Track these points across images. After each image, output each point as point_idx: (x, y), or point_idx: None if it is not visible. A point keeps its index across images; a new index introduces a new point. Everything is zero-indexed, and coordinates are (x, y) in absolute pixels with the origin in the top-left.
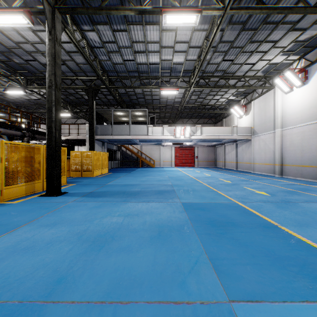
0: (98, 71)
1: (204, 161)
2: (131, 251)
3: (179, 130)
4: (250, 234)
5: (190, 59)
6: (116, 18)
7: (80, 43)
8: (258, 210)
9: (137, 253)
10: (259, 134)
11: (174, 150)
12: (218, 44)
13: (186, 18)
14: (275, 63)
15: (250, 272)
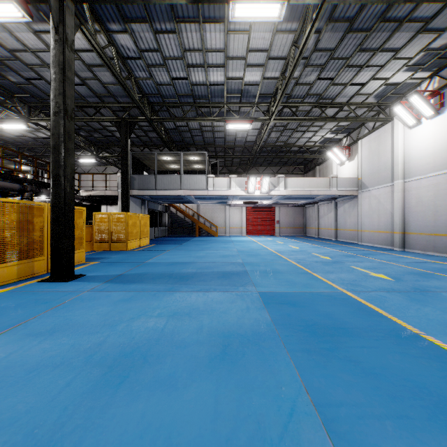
0: (134, 94)
1: (288, 227)
2: (174, 387)
3: (253, 182)
4: (377, 351)
5: (270, 77)
6: (159, 12)
7: (107, 52)
8: (381, 305)
9: (185, 391)
10: (369, 189)
11: (245, 212)
12: (311, 53)
13: (266, 8)
14: (394, 83)
15: (395, 436)
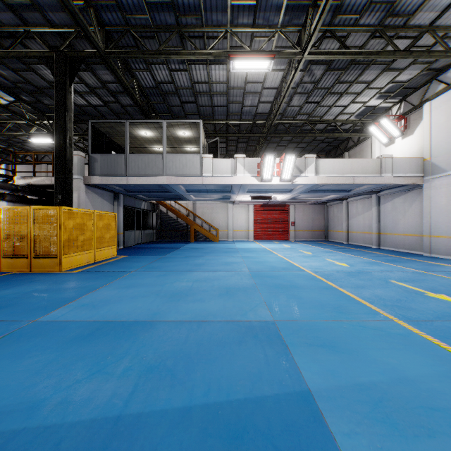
0: None
1: (306, 230)
2: None
3: (270, 163)
4: None
5: None
6: None
7: None
8: None
9: None
10: (448, 173)
11: (252, 211)
12: None
13: None
14: None
15: None
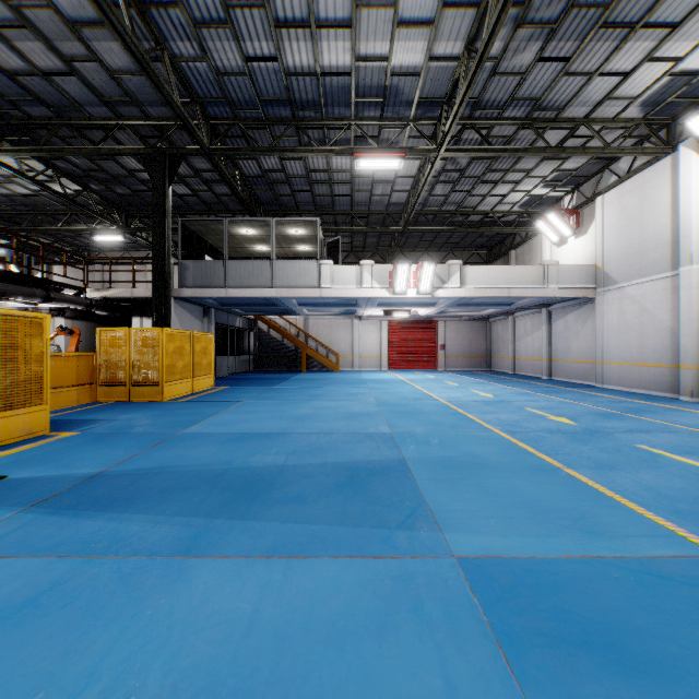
0: (172, 90)
1: (460, 355)
2: None
3: (404, 272)
4: None
5: (442, 56)
6: None
7: None
8: None
9: None
10: (620, 285)
11: (386, 330)
12: None
13: None
14: (687, 72)
15: None
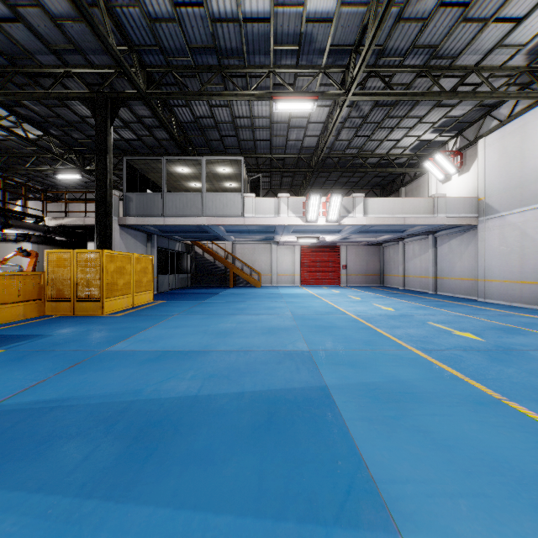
0: (107, 34)
1: (359, 274)
2: None
3: (316, 203)
4: None
5: (353, 2)
6: None
7: None
8: None
9: None
10: (501, 214)
11: (299, 253)
12: None
13: None
14: None
15: None
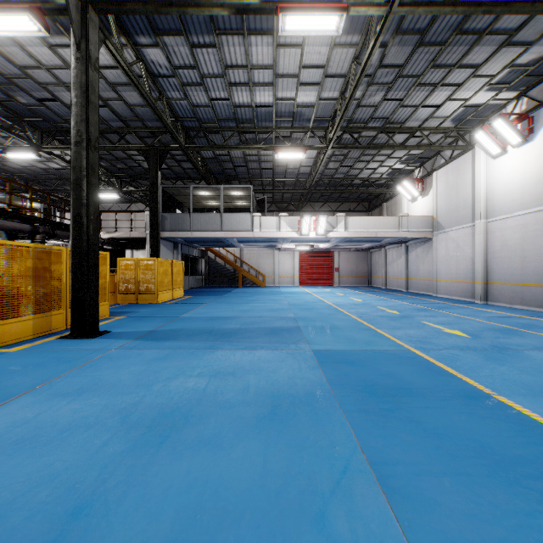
0: (166, 118)
1: (350, 276)
2: (219, 446)
3: (307, 221)
4: (442, 412)
5: (327, 98)
6: (196, 23)
7: (134, 69)
8: (452, 364)
9: (231, 450)
10: (446, 230)
11: (298, 258)
12: (376, 70)
13: (322, 20)
14: (475, 105)
15: (451, 492)
